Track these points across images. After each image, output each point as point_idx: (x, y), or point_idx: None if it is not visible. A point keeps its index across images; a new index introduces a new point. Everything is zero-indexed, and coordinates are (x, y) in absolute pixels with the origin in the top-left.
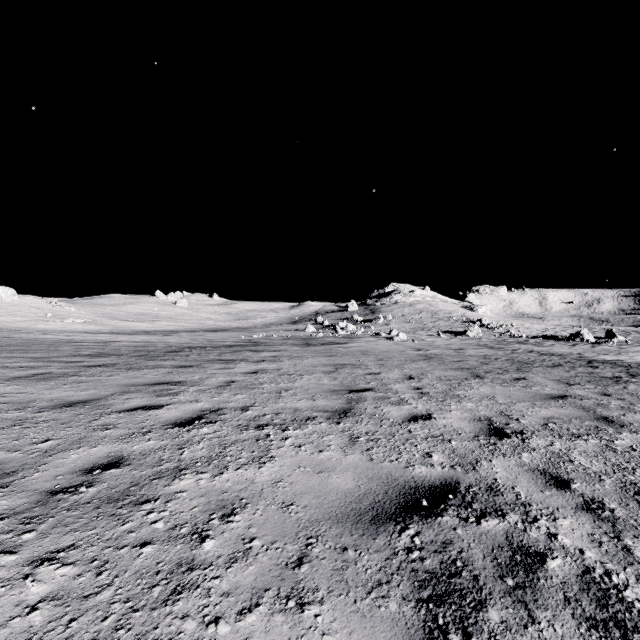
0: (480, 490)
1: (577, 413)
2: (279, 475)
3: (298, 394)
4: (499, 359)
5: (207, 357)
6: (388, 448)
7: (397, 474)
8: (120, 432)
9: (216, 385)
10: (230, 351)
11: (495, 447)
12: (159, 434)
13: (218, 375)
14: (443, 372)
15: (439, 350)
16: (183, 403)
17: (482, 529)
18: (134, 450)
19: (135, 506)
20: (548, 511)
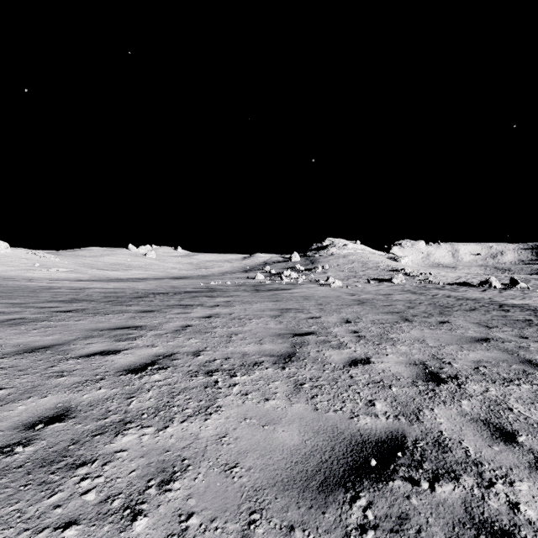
0: (428, 445)
1: (503, 356)
2: (224, 429)
3: (247, 338)
4: (423, 303)
5: (168, 302)
6: (332, 396)
7: (342, 426)
8: (73, 379)
9: (173, 329)
10: (189, 297)
11: (434, 394)
12: (111, 381)
13: (176, 319)
14: (376, 316)
15: (370, 295)
16: (140, 348)
17: (438, 497)
18: (83, 400)
19: (69, 470)
20: (502, 472)
